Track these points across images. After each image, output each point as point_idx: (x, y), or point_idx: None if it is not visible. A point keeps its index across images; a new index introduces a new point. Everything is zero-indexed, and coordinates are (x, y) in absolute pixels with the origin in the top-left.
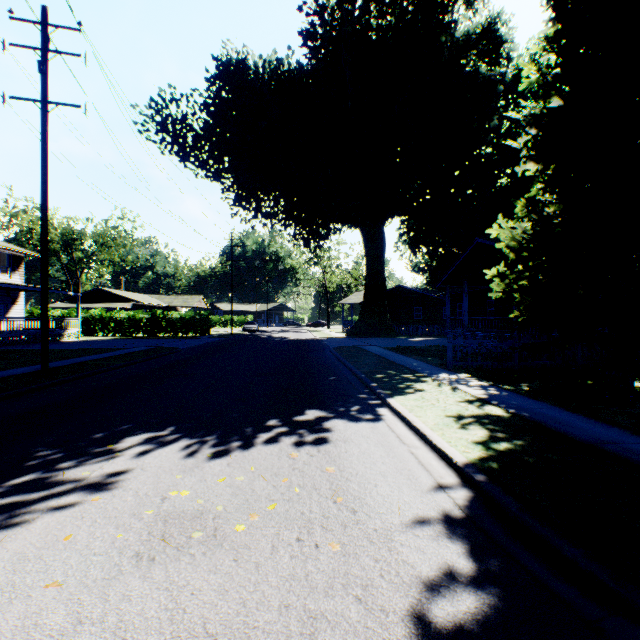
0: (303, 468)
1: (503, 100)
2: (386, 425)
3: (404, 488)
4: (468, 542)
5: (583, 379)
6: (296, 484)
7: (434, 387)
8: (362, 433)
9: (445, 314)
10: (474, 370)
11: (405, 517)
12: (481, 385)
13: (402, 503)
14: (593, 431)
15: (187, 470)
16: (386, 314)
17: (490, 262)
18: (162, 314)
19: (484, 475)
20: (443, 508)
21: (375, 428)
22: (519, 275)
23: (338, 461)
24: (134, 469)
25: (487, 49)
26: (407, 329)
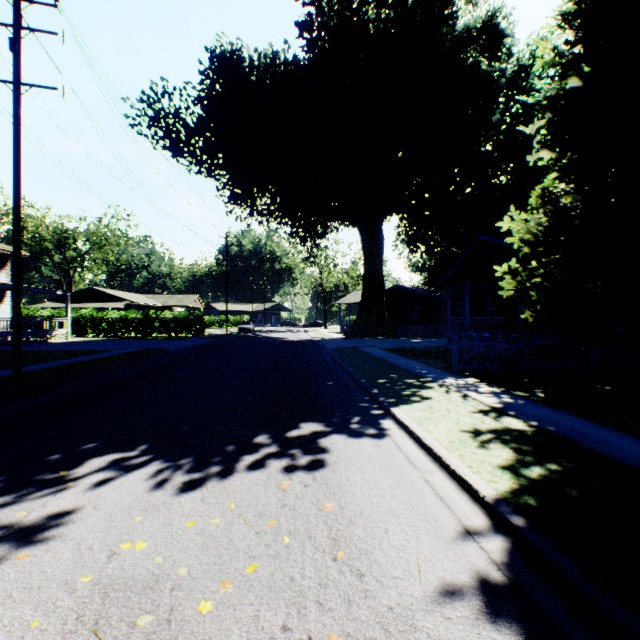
0: (295, 504)
1: (503, 96)
2: (392, 442)
3: (422, 535)
4: (521, 631)
5: (600, 384)
6: (285, 530)
7: (442, 394)
8: (365, 453)
9: (444, 314)
10: (481, 374)
11: (429, 585)
12: (492, 392)
13: (422, 560)
14: (635, 451)
15: (150, 508)
16: (384, 314)
17: (493, 260)
18: (155, 314)
19: (523, 517)
20: (477, 568)
21: (380, 446)
22: (533, 272)
23: (338, 493)
24: (84, 507)
25: (487, 44)
26: (406, 329)
